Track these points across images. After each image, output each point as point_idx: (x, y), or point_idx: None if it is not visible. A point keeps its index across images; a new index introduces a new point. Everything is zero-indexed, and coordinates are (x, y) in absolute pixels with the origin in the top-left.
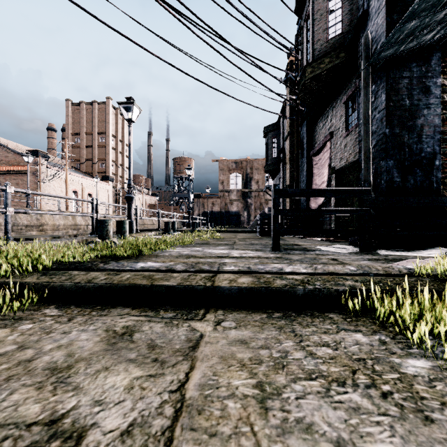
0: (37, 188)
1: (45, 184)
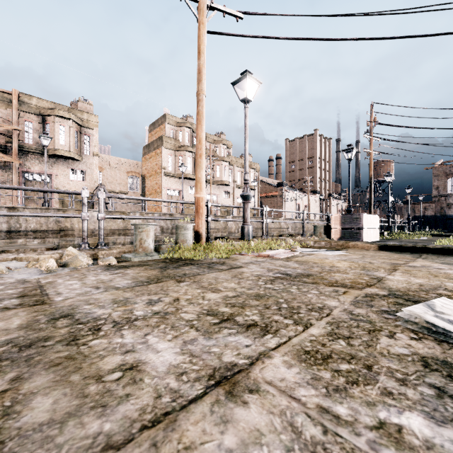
0: (282, 205)
1: (285, 202)
